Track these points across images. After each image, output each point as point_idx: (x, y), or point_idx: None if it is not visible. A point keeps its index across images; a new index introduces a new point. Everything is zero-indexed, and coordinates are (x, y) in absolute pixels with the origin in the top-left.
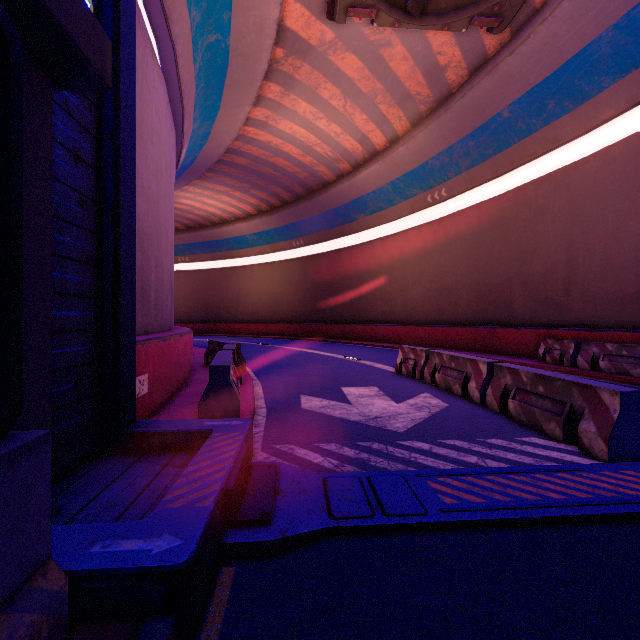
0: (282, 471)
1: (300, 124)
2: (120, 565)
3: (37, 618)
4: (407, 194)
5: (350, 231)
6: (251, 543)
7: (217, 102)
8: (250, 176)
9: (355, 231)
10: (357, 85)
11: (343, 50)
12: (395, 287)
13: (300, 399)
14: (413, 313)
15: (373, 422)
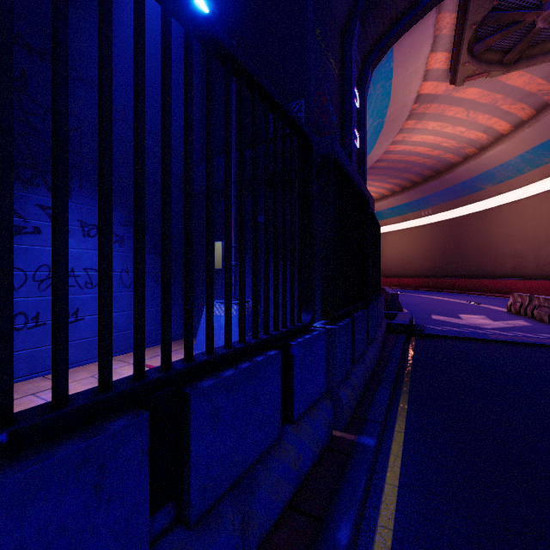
0: (426, 327)
1: (429, 134)
2: (394, 322)
3: (386, 322)
4: (537, 163)
5: (477, 199)
6: (419, 333)
7: (373, 145)
8: (387, 171)
9: (482, 198)
10: (478, 101)
11: (464, 88)
12: (526, 245)
13: (431, 316)
14: (546, 269)
15: (473, 325)
